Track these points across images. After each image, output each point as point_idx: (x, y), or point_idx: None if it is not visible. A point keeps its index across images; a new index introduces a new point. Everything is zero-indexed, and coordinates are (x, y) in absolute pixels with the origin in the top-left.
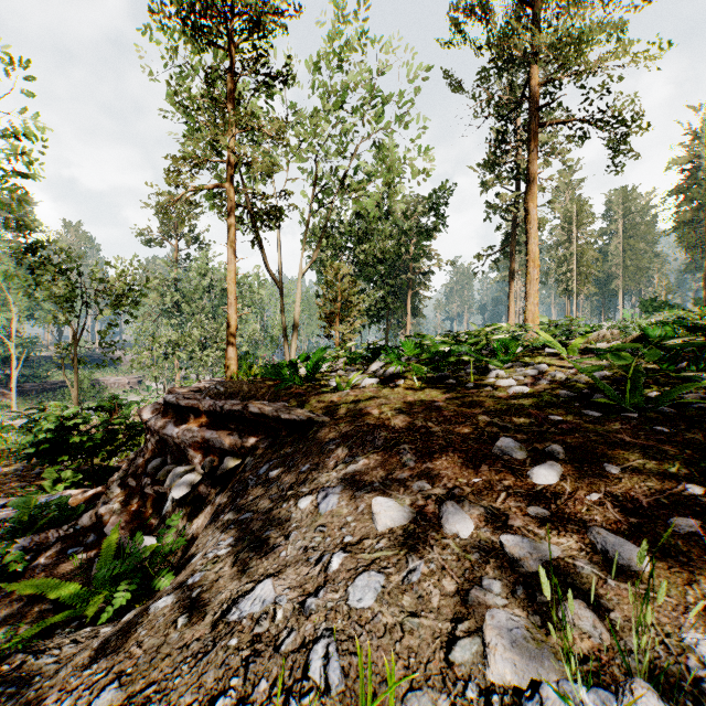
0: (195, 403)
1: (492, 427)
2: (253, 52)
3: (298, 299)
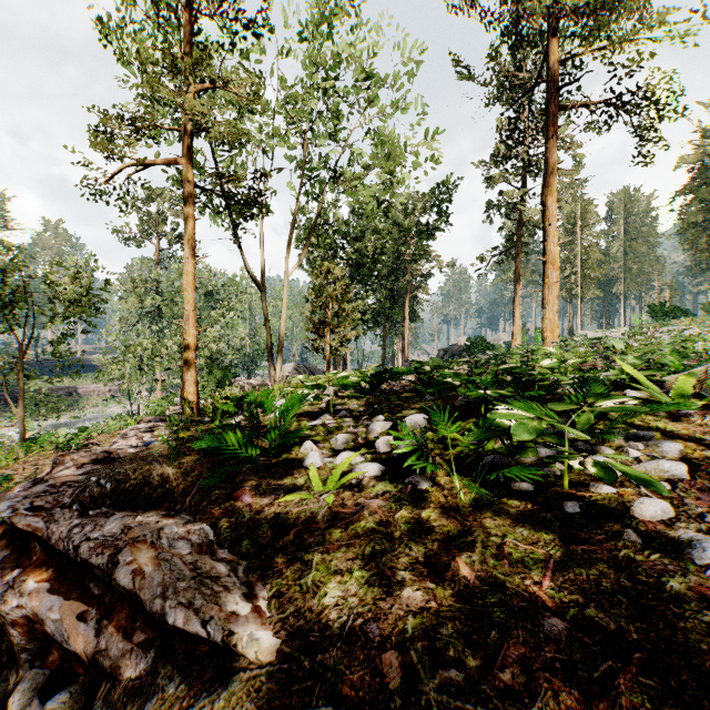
0: (39, 527)
1: None
2: None
3: (284, 305)
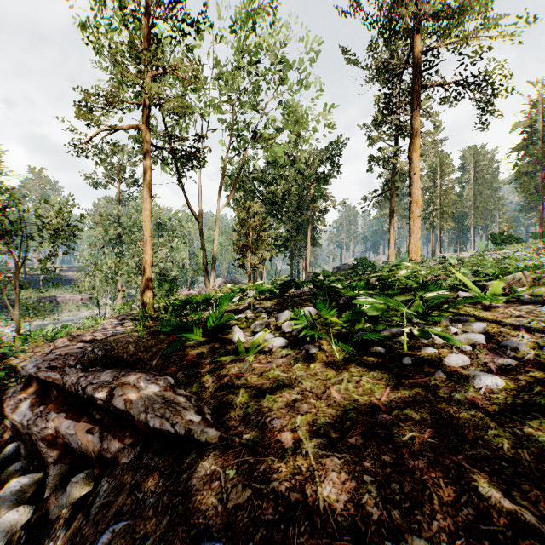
0: (56, 378)
1: (532, 542)
2: (168, 5)
3: (216, 233)
